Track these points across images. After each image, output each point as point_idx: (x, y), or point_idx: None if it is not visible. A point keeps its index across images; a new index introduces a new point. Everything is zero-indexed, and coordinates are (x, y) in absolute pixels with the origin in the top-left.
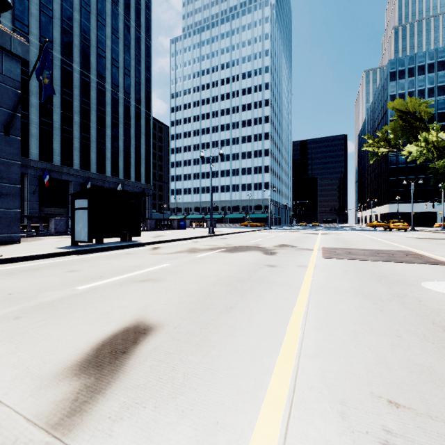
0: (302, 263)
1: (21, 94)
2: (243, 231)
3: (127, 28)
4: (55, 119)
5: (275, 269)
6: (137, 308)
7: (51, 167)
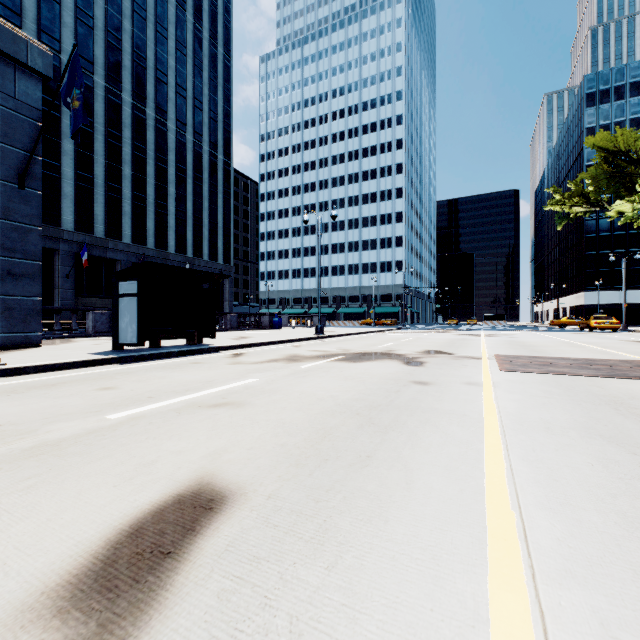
0: (471, 378)
1: (41, 126)
2: (366, 332)
3: (198, 40)
4: (98, 173)
5: (429, 388)
6: (201, 455)
7: (91, 241)
